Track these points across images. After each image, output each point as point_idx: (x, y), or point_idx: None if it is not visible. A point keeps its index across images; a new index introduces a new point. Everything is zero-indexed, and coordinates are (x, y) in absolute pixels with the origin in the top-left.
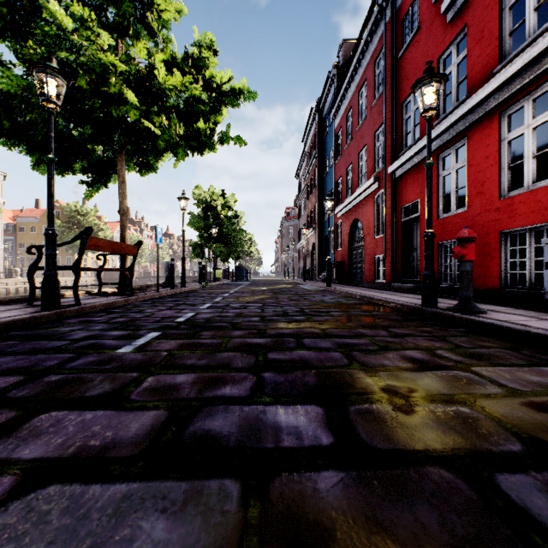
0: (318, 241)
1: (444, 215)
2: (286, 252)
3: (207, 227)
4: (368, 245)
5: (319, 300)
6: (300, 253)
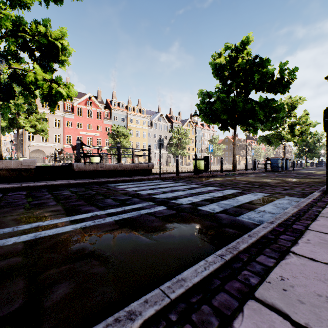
0: None
1: None
2: None
3: (302, 146)
4: None
5: None
6: None
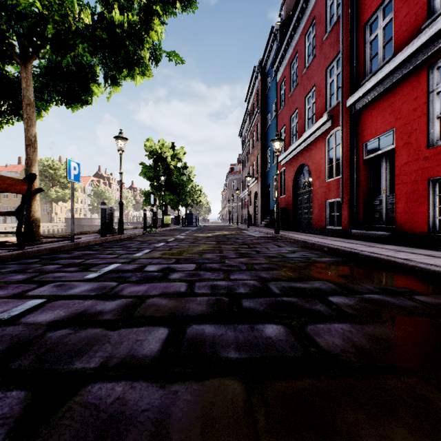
0: (261, 189)
1: (440, 142)
2: (230, 201)
3: (158, 176)
4: (318, 189)
5: (279, 256)
6: (243, 201)
